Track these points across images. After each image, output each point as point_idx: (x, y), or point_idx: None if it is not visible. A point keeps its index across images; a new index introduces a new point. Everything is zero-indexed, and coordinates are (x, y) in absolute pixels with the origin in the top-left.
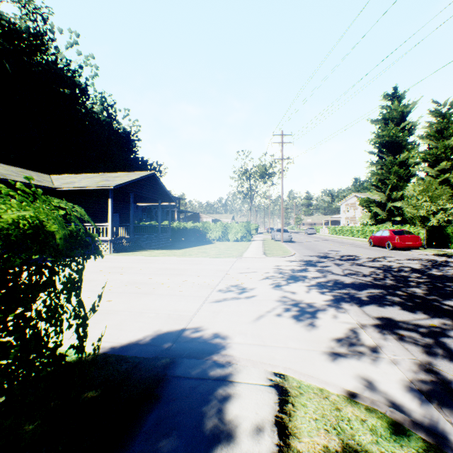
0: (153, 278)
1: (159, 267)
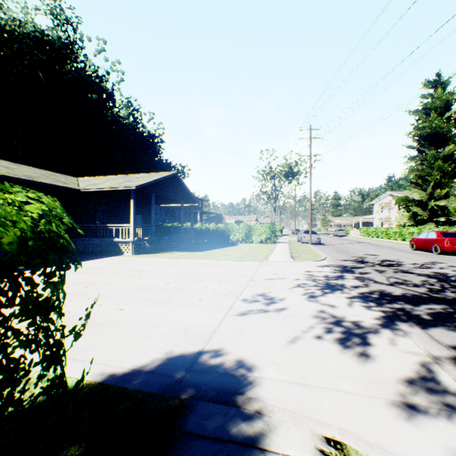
0: (172, 283)
1: (179, 270)
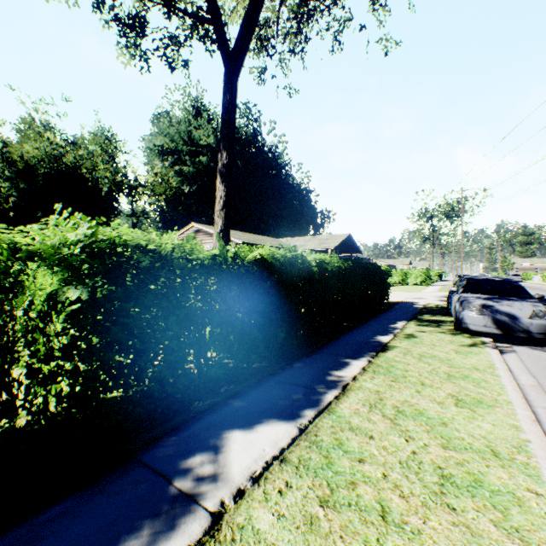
0: None
1: None
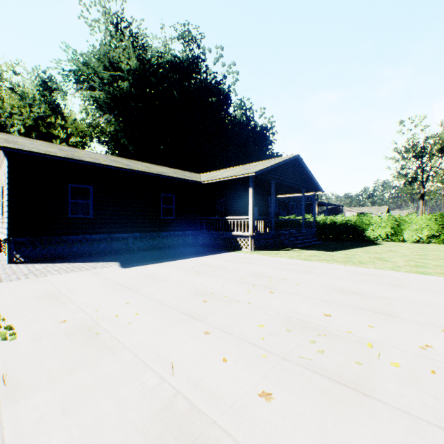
0: (333, 316)
1: (326, 283)
